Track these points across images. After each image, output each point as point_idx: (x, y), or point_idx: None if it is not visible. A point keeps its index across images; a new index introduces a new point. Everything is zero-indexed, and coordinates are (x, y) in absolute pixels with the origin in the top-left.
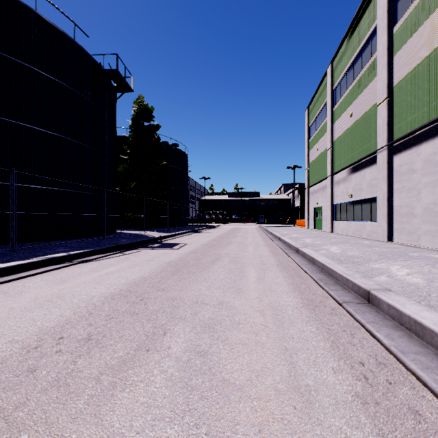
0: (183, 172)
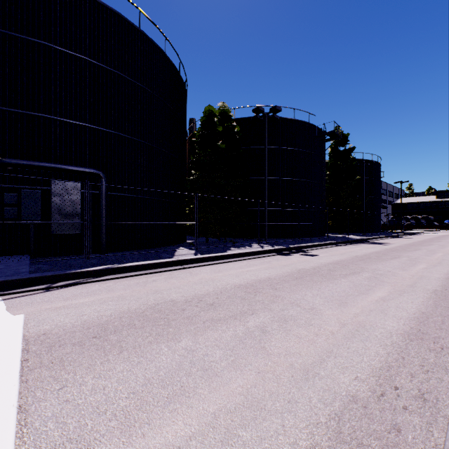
0: (376, 180)
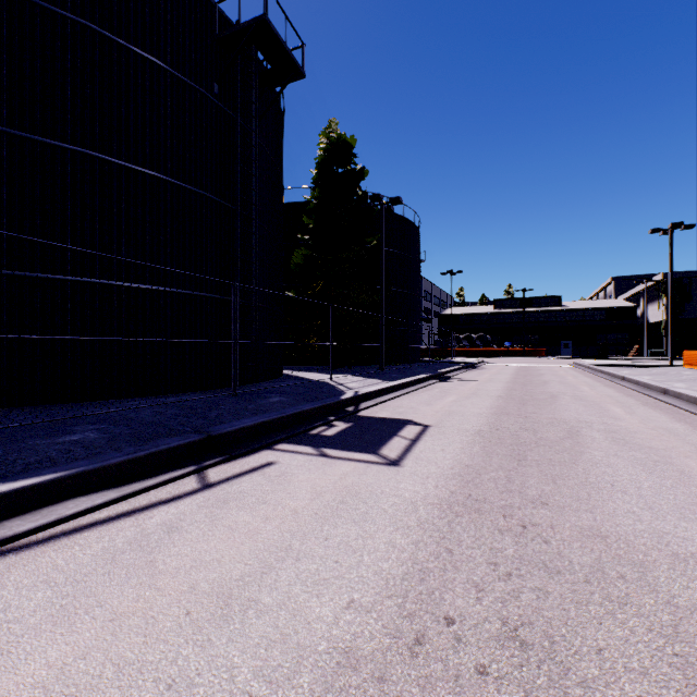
0: (411, 260)
